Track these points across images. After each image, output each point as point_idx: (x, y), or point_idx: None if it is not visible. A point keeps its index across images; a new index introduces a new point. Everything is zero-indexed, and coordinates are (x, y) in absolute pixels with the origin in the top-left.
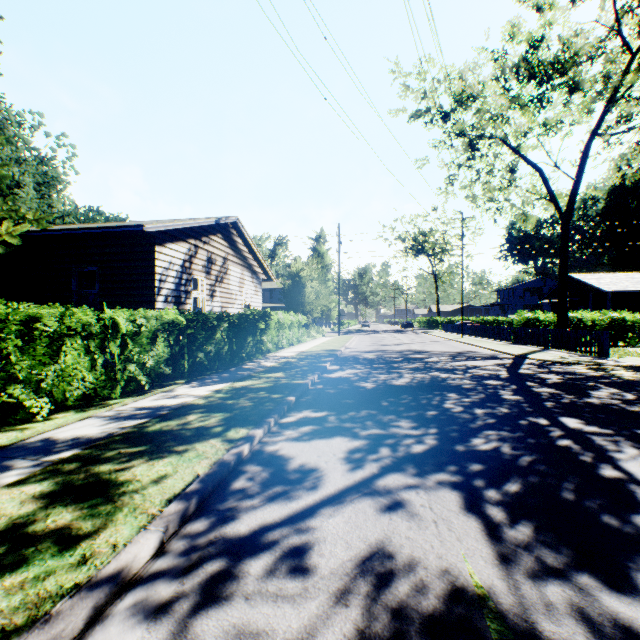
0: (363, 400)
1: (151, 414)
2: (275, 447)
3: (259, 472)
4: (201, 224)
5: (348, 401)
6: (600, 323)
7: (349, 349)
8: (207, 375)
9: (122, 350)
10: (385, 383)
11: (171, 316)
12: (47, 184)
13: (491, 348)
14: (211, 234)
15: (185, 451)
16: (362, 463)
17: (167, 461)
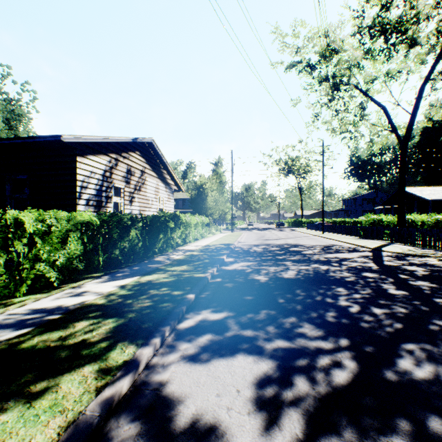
0: (260, 296)
1: (40, 320)
2: (165, 375)
3: (133, 438)
4: (120, 141)
5: (246, 298)
6: (428, 223)
7: (241, 243)
8: (120, 268)
9: (31, 249)
10: (276, 276)
11: (85, 217)
12: (14, 119)
13: (349, 242)
14: (130, 151)
15: (40, 394)
16: (277, 412)
17: (0, 422)
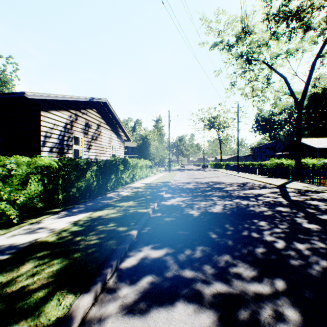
0: (194, 231)
1: None
2: None
3: None
4: (78, 99)
5: (182, 233)
6: (317, 165)
7: (176, 181)
8: (77, 204)
9: None
10: (206, 210)
11: (45, 161)
12: (0, 85)
13: (259, 180)
14: (88, 108)
15: None
16: None
17: None
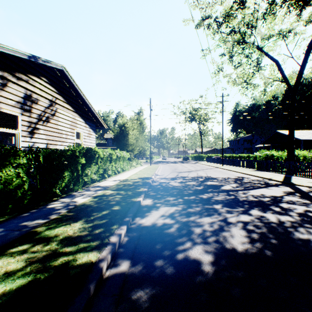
0: None
1: None
2: None
3: None
4: (2, 50)
5: None
6: (308, 157)
7: (158, 176)
8: None
9: None
10: (222, 246)
11: None
12: None
13: (253, 174)
14: (31, 74)
15: None
16: None
17: None
